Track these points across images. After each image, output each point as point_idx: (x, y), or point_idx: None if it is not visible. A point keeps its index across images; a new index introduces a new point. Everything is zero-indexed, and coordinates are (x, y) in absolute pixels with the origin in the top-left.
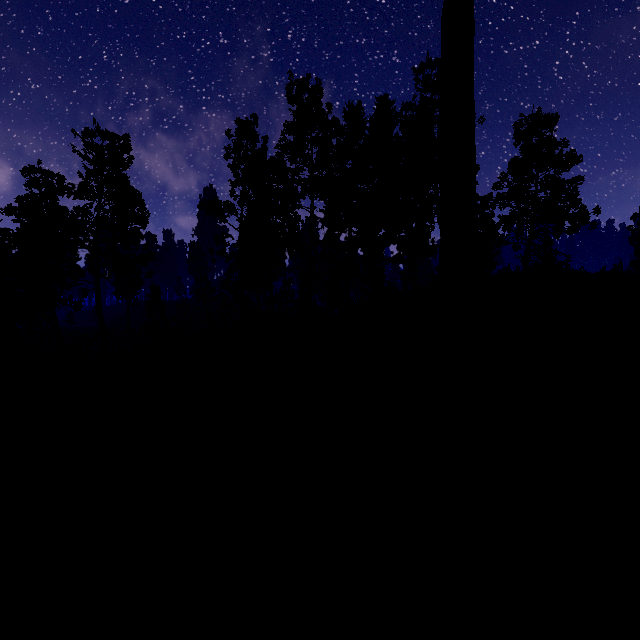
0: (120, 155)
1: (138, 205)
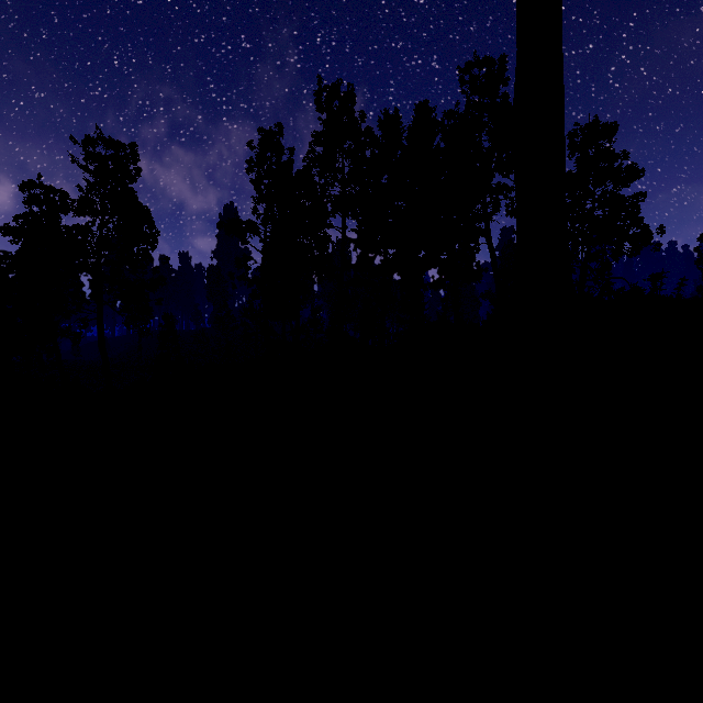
0: (126, 166)
1: (146, 223)
